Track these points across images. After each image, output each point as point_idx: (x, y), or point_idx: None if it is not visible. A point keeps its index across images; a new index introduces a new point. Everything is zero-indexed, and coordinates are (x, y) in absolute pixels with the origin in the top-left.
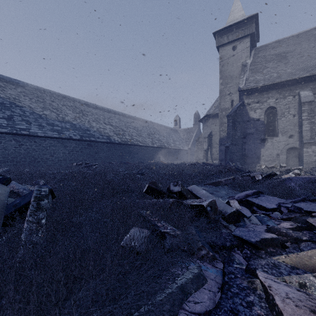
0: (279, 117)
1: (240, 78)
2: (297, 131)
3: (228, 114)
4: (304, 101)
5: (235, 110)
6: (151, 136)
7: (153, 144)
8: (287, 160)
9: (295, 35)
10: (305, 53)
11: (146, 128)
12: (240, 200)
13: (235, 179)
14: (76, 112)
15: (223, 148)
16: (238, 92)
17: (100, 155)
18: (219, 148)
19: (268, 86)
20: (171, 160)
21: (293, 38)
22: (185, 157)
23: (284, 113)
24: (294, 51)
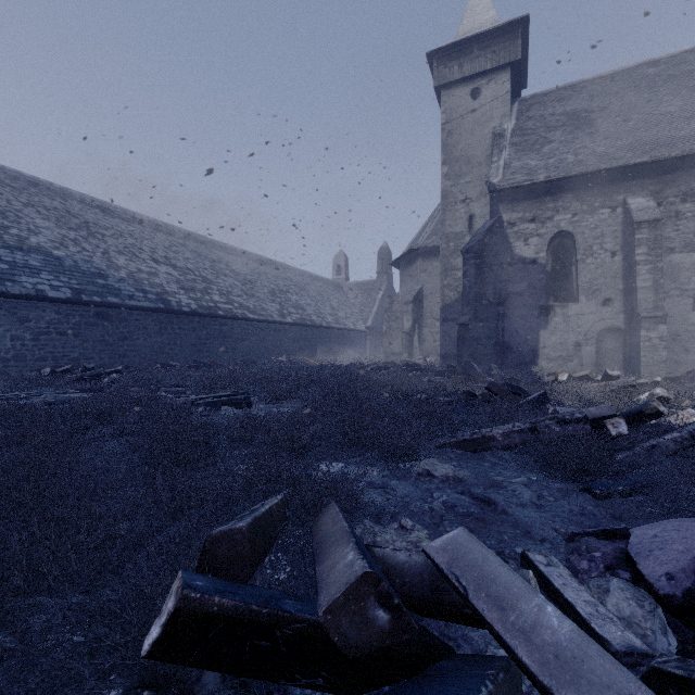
0: (581, 257)
1: (488, 164)
2: (620, 289)
3: (466, 245)
4: (640, 219)
5: (482, 236)
6: (280, 297)
7: (284, 316)
8: (598, 357)
9: (606, 76)
10: (632, 114)
11: (268, 278)
12: (688, 598)
13: (538, 433)
14: (69, 226)
15: (451, 329)
16: (484, 196)
17: (138, 343)
18: (442, 329)
19: (556, 183)
20: (326, 355)
21: (601, 81)
22: (359, 347)
23: (592, 247)
24: (606, 108)
